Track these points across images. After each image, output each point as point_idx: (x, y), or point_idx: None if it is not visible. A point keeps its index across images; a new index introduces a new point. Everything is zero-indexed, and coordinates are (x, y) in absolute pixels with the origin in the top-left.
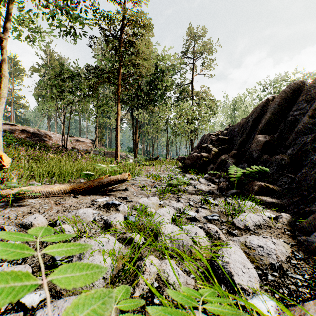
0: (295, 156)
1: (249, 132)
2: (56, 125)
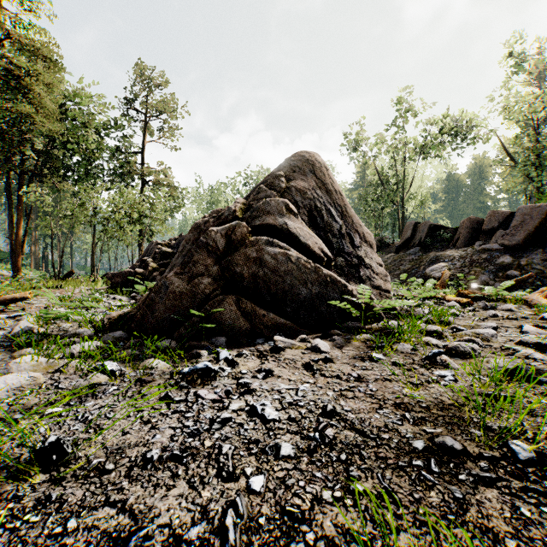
0: None
1: None
2: None
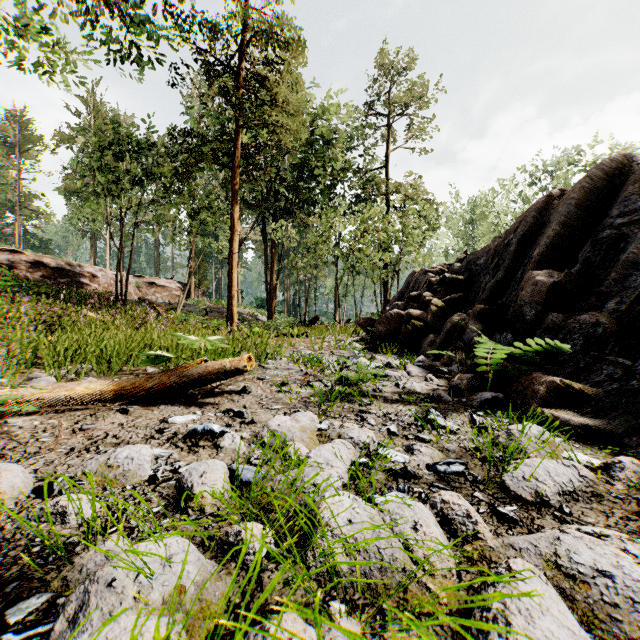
0: (626, 317)
1: (511, 264)
2: (108, 252)
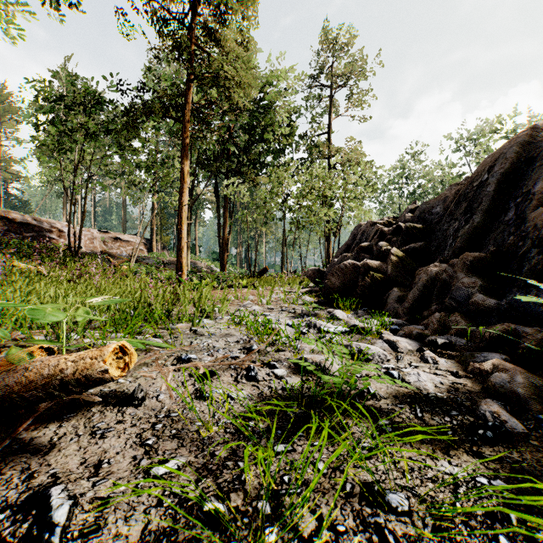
0: None
1: (489, 207)
2: (80, 211)
